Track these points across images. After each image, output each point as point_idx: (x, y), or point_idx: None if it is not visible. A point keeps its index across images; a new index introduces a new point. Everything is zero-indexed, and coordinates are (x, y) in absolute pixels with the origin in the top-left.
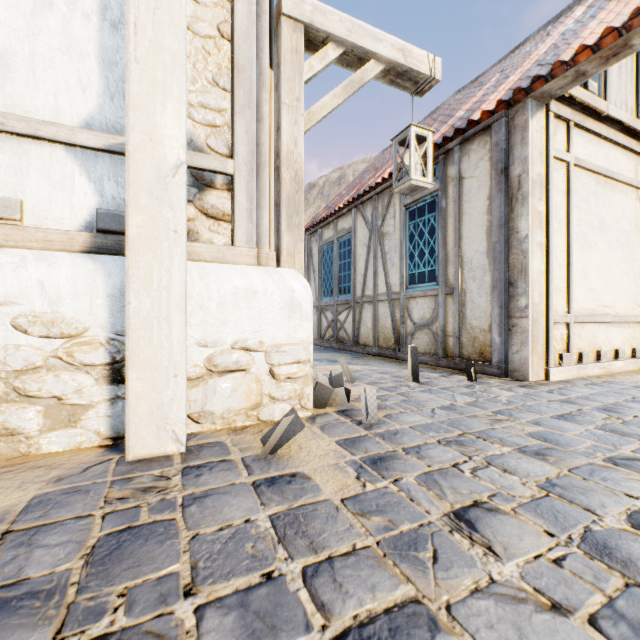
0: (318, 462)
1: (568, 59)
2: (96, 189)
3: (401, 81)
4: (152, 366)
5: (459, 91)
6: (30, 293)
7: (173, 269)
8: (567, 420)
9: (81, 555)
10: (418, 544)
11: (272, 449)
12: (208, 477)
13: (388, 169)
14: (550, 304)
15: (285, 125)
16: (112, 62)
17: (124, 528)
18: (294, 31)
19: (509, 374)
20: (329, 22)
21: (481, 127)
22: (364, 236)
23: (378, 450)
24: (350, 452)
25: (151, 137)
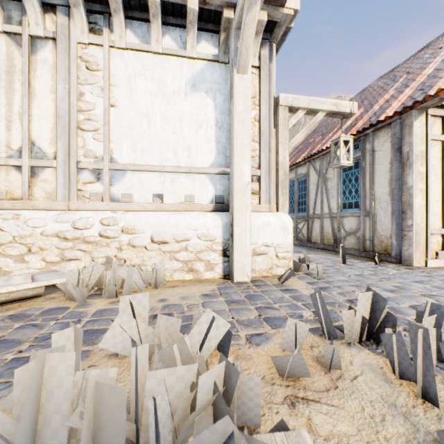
0: (299, 287)
1: (433, 94)
2: (214, 188)
3: (335, 115)
4: (241, 251)
5: (381, 77)
6: (201, 226)
7: (247, 218)
8: (417, 283)
9: (243, 297)
10: (334, 303)
11: (282, 282)
12: (264, 287)
13: (329, 140)
14: (428, 223)
15: (280, 151)
16: (219, 141)
17: (249, 294)
18: (284, 110)
19: (402, 262)
20: (299, 102)
21: (385, 124)
22: (314, 179)
23: (322, 285)
24: (311, 285)
25: (240, 175)
